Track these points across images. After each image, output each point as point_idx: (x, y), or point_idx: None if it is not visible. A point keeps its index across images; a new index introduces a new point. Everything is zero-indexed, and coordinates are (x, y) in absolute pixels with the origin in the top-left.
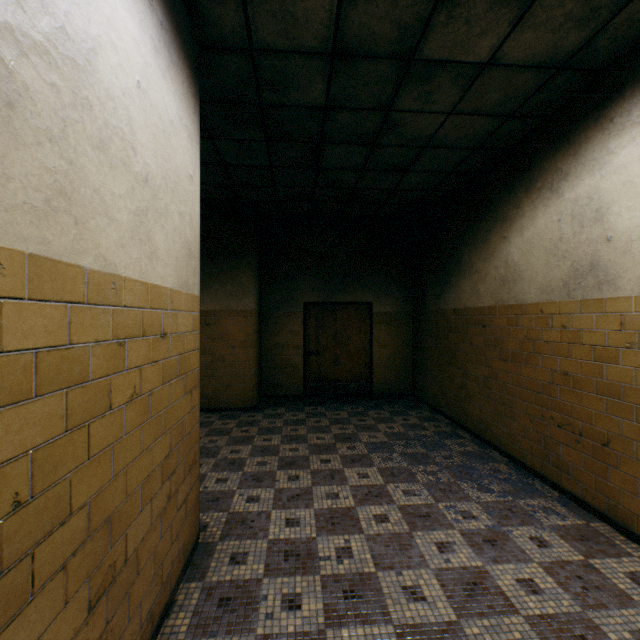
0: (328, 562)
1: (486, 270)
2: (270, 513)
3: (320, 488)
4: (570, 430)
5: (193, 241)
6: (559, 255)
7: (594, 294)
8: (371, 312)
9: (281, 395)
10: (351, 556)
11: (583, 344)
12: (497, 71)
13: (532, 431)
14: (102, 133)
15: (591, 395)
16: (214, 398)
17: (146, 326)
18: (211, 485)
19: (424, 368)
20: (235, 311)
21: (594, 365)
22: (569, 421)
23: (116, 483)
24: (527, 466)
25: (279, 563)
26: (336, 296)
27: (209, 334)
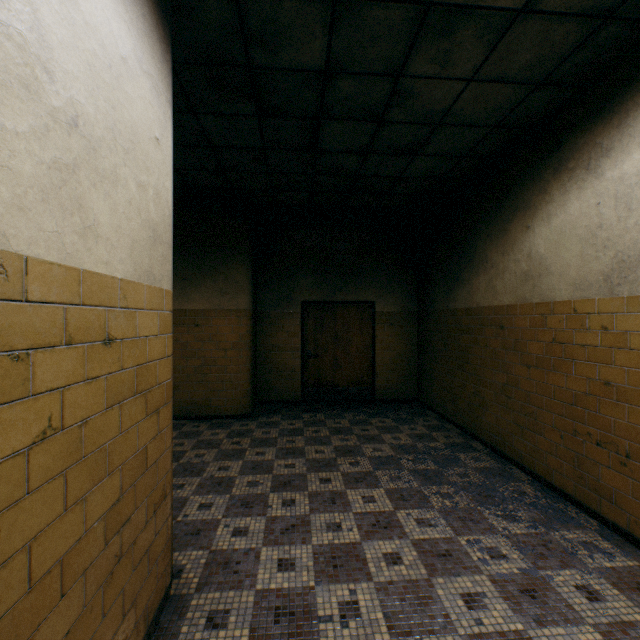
0: (330, 625)
1: (504, 264)
2: (259, 551)
3: (319, 516)
4: (613, 450)
5: (161, 222)
6: (598, 245)
7: None
8: (373, 312)
9: (277, 401)
10: (358, 615)
11: (631, 349)
12: (532, 21)
13: (562, 448)
14: None
15: None
16: (204, 405)
17: (74, 329)
18: (192, 512)
19: (431, 372)
20: (227, 310)
21: None
22: (612, 439)
23: (6, 572)
24: (556, 487)
25: (268, 627)
26: (336, 294)
27: (198, 335)
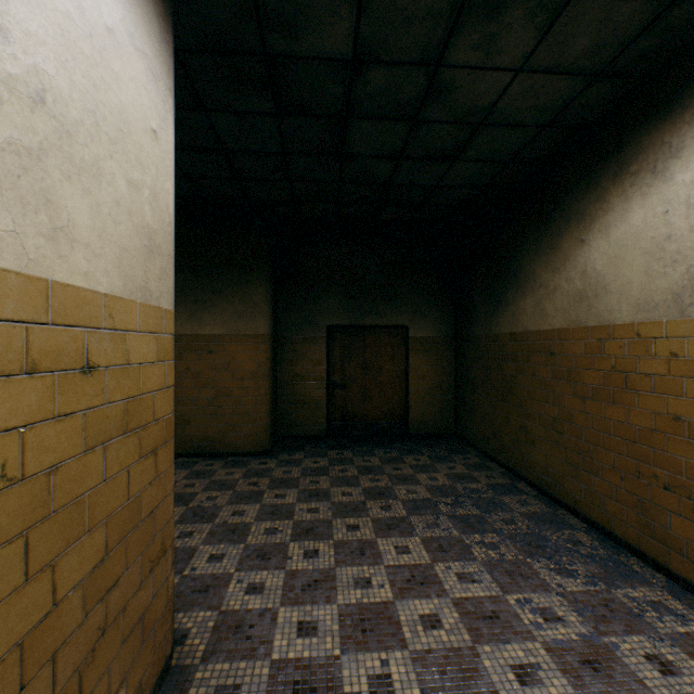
0: None
1: (555, 283)
2: (277, 612)
3: (346, 570)
4: (685, 495)
5: (159, 229)
6: (666, 259)
7: None
8: (407, 337)
9: (300, 436)
10: (391, 692)
11: None
12: None
13: (624, 491)
14: None
15: None
16: (218, 441)
17: (39, 354)
18: (201, 565)
19: (471, 404)
20: (244, 336)
21: None
22: (683, 482)
23: None
24: (616, 536)
25: None
26: (365, 318)
27: (212, 363)
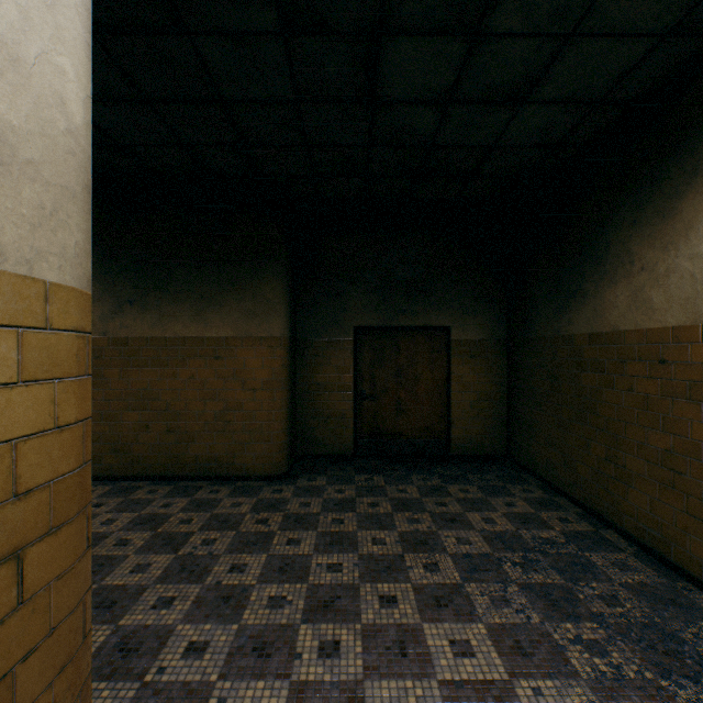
0: None
1: (669, 264)
2: None
3: (380, 687)
4: None
5: (31, 131)
6: None
7: None
8: (448, 340)
9: (323, 455)
10: None
11: None
12: None
13: None
14: None
15: None
16: (226, 462)
17: None
18: (172, 663)
19: (529, 421)
20: (256, 338)
21: None
22: None
23: None
24: None
25: None
26: (399, 318)
27: (219, 371)
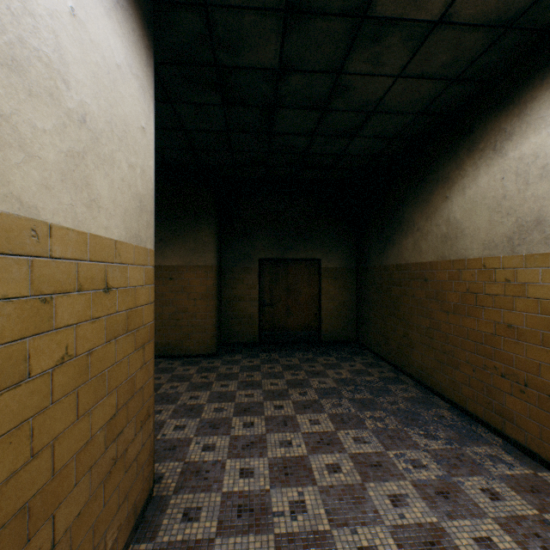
0: (282, 518)
1: (428, 228)
2: (225, 463)
3: (274, 435)
4: (514, 380)
5: (146, 194)
6: (503, 212)
7: (540, 249)
8: (319, 267)
9: (238, 342)
10: (305, 511)
11: (528, 297)
12: (447, 30)
13: (474, 379)
14: (14, 50)
15: (537, 347)
16: (177, 346)
17: (83, 280)
18: (169, 432)
19: (368, 318)
20: (196, 266)
21: (540, 318)
22: (513, 371)
23: (38, 461)
24: (469, 412)
25: (232, 520)
26: (288, 253)
27: (172, 287)
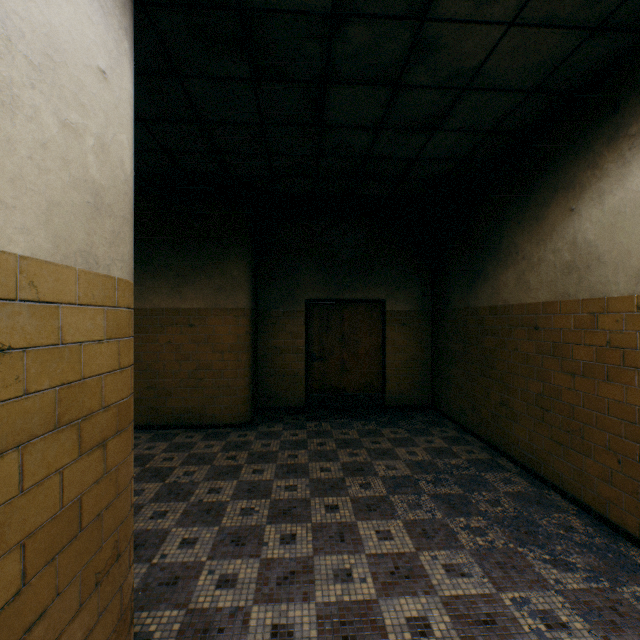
0: None
1: (540, 255)
2: (249, 612)
3: (325, 559)
4: None
5: (109, 186)
6: None
7: None
8: (384, 311)
9: (279, 407)
10: None
11: None
12: None
13: (621, 475)
14: None
15: None
16: (199, 413)
17: None
18: (172, 552)
19: (447, 377)
20: (224, 309)
21: None
22: None
23: None
24: (611, 522)
25: None
26: (343, 292)
27: (193, 337)
